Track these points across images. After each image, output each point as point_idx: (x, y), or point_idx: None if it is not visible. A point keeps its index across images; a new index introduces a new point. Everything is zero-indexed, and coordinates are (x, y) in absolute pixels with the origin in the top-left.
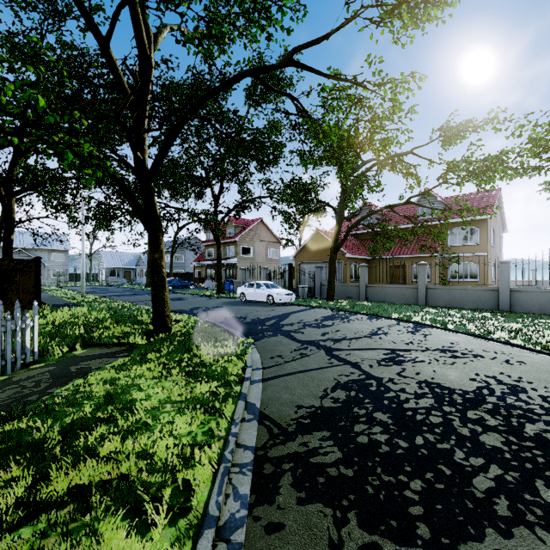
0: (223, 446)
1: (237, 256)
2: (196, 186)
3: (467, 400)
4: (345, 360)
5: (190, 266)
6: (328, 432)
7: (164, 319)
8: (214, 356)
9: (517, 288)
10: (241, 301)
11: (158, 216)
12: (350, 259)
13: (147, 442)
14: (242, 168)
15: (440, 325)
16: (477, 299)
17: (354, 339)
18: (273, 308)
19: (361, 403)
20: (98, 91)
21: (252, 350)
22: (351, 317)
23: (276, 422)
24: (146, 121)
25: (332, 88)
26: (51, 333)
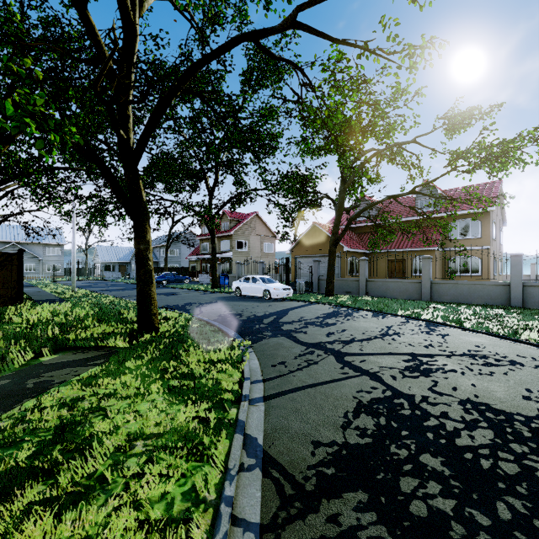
0: (212, 523)
1: (232, 250)
2: (190, 179)
3: (536, 431)
4: (360, 369)
5: (185, 261)
6: (365, 494)
7: (150, 318)
8: (205, 363)
9: (531, 282)
10: (237, 296)
11: (144, 202)
12: (348, 252)
13: (97, 517)
14: (238, 159)
15: (453, 323)
16: (486, 294)
17: (365, 341)
18: (270, 304)
19: (397, 437)
20: (78, 65)
21: (249, 355)
22: (355, 314)
23: (287, 472)
24: (131, 97)
25: (338, 60)
26: (18, 334)
